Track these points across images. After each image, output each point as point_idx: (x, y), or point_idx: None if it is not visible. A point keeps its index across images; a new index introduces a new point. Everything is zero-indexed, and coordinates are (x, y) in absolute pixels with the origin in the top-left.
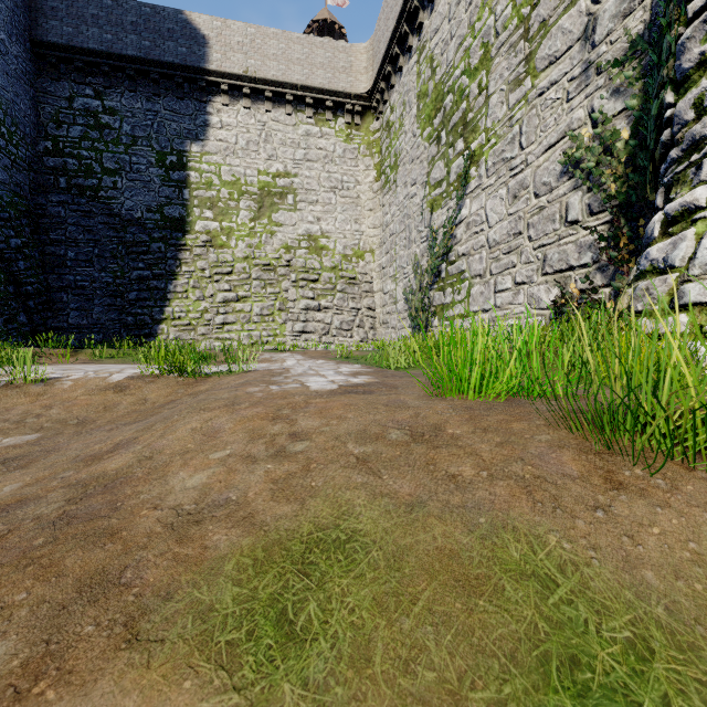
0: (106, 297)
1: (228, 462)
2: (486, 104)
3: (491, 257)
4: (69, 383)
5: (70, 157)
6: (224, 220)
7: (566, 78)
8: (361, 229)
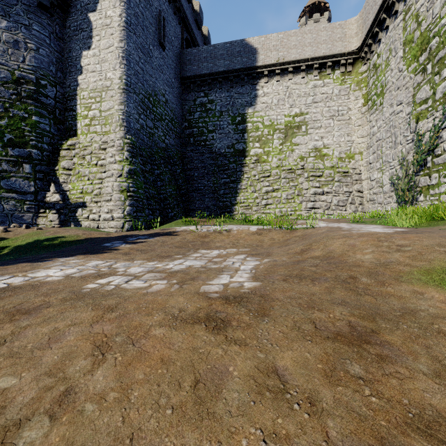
0: (210, 194)
1: (375, 253)
2: None
3: None
4: (235, 231)
5: (194, 128)
6: (265, 147)
7: None
8: (352, 139)
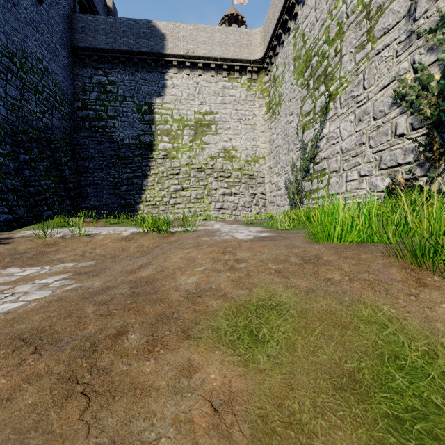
0: (110, 189)
1: (205, 272)
2: (340, 61)
3: (343, 159)
4: (101, 236)
5: (90, 110)
6: (175, 142)
7: (395, 42)
8: (257, 144)
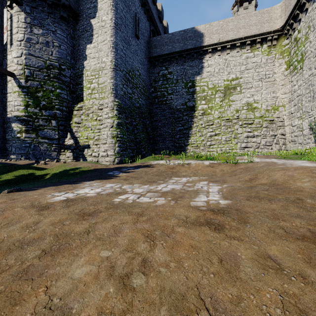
0: (169, 138)
1: (311, 181)
2: None
3: None
4: (194, 165)
5: (158, 92)
6: (209, 103)
7: None
8: (276, 95)
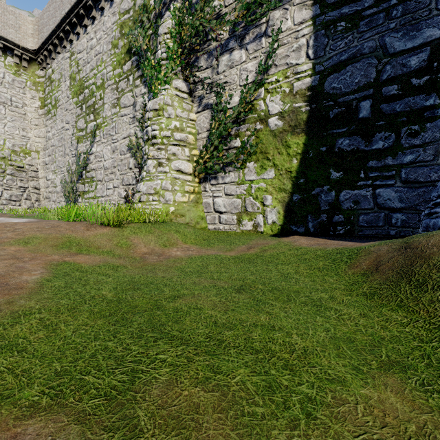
0: None
1: None
2: (103, 106)
3: (105, 174)
4: None
5: None
6: None
7: (129, 116)
8: (28, 135)
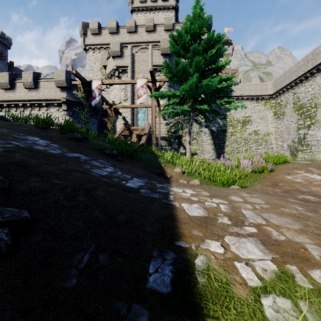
0: None
1: None
2: (316, 115)
3: (317, 142)
4: None
5: None
6: (234, 129)
7: None
8: (268, 128)
